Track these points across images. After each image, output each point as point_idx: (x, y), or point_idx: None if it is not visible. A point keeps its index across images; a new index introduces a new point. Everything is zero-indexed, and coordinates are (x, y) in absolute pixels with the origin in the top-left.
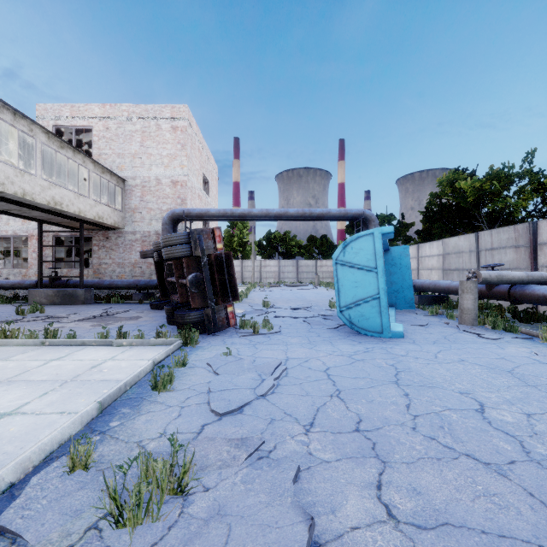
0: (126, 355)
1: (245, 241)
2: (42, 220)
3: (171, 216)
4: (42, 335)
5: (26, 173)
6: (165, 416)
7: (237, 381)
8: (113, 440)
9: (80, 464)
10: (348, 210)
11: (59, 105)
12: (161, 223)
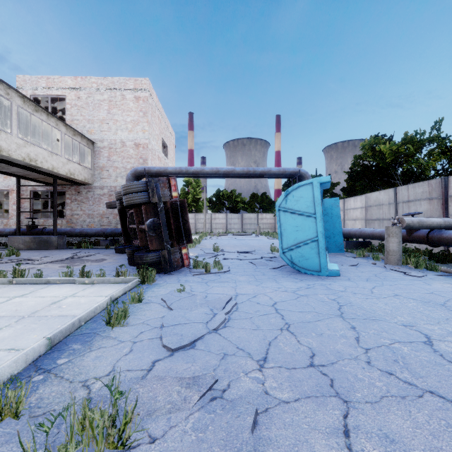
0: (86, 292)
1: (198, 198)
2: (20, 175)
3: (134, 173)
4: (12, 275)
5: (3, 131)
6: (116, 352)
7: (189, 316)
8: (56, 380)
9: (10, 411)
10: (286, 169)
11: (36, 77)
12: (125, 180)
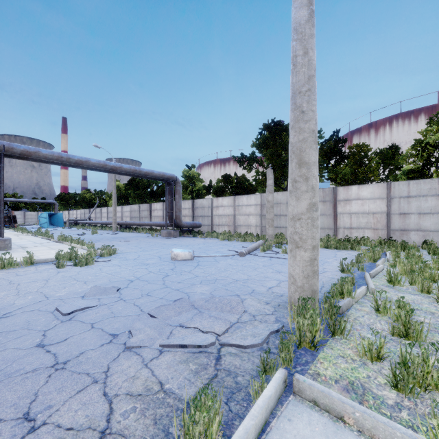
0: None
1: None
2: None
3: None
4: None
5: None
6: None
7: None
8: None
9: None
10: (48, 201)
11: None
12: None
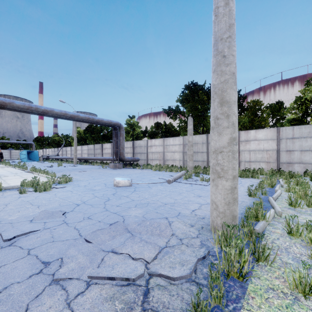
0: None
1: None
2: None
3: None
4: None
5: None
6: None
7: None
8: None
9: None
10: (27, 142)
11: None
12: None
